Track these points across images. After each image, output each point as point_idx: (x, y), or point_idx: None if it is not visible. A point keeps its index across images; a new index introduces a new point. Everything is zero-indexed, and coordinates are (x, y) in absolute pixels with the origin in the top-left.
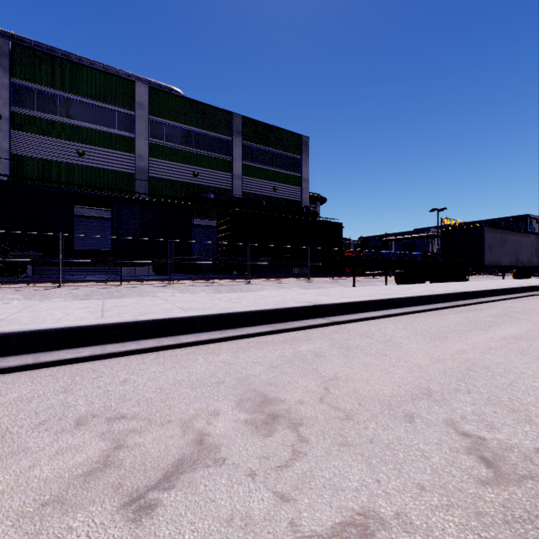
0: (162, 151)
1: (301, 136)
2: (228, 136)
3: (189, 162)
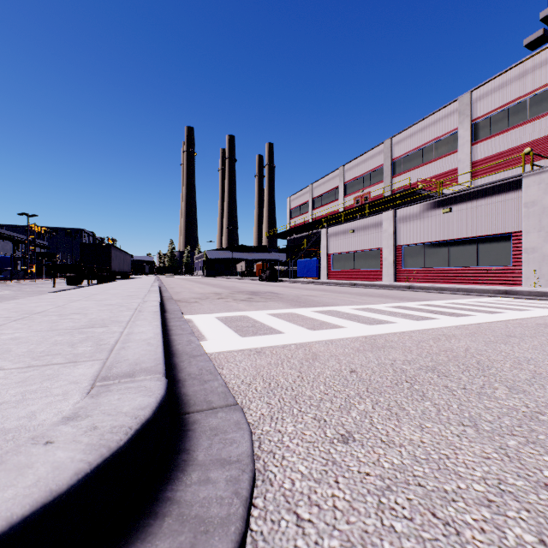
0: None
1: None
2: None
3: None
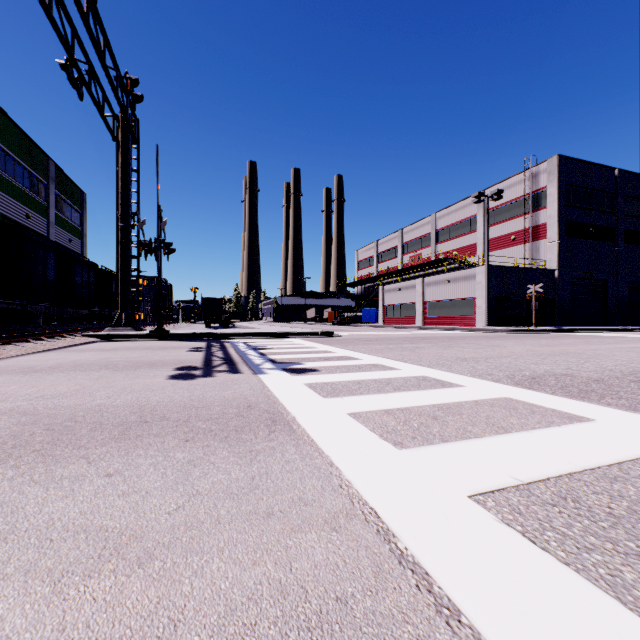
0: (6, 184)
1: (82, 192)
2: (45, 179)
3: (23, 202)
